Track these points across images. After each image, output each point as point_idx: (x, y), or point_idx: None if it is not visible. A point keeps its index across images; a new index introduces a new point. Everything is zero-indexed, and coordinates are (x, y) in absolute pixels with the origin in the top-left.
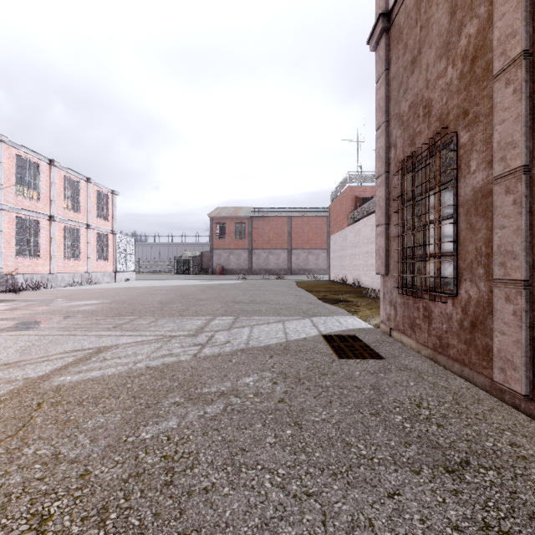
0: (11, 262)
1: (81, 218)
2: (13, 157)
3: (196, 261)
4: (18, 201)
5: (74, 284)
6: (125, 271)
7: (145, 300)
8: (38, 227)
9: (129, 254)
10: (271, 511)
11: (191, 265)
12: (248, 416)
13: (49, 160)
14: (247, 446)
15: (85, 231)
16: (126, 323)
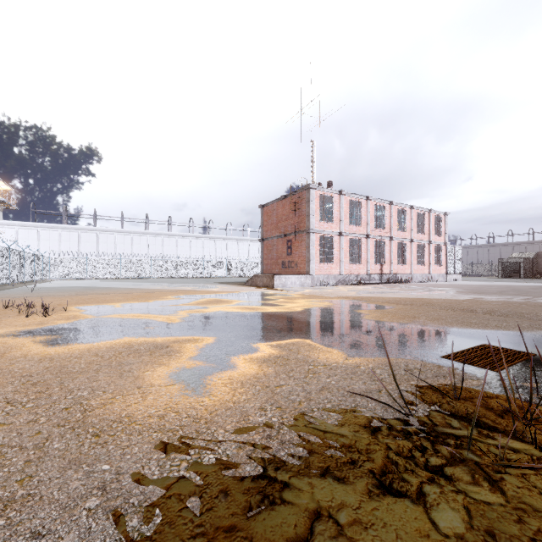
0: (395, 267)
1: (425, 237)
2: (396, 211)
3: (529, 263)
4: (398, 234)
5: (422, 281)
6: (453, 273)
7: (485, 290)
8: (405, 247)
9: (456, 260)
10: (540, 309)
11: (520, 268)
12: (541, 307)
13: (410, 206)
14: (538, 308)
15: (427, 245)
16: (484, 295)
